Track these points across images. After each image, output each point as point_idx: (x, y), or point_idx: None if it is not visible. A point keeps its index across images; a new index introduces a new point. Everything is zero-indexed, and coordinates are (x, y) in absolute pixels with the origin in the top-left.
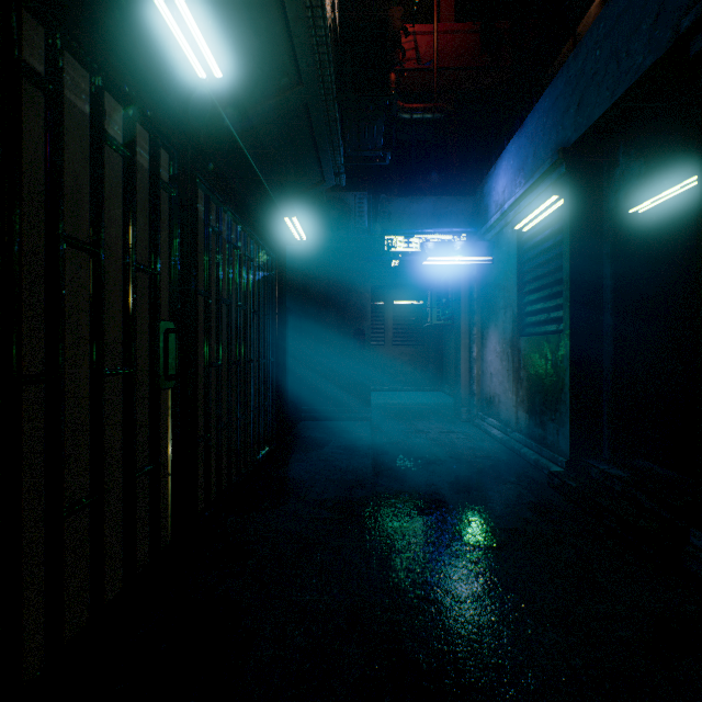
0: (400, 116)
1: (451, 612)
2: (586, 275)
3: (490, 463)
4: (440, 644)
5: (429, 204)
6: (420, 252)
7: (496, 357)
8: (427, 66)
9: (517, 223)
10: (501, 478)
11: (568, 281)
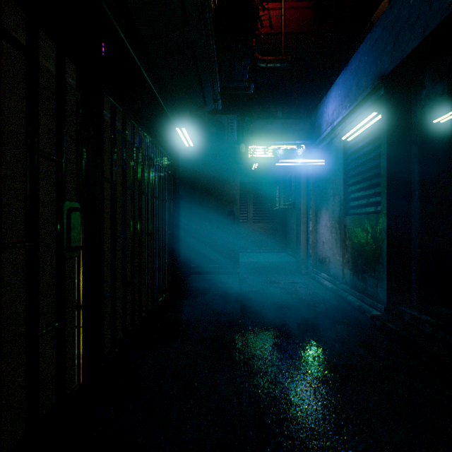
0: (259, 65)
1: None
2: (399, 170)
3: (326, 307)
4: None
5: (279, 124)
6: (274, 157)
7: (327, 230)
8: (277, 31)
9: (344, 134)
10: (335, 320)
11: (385, 174)
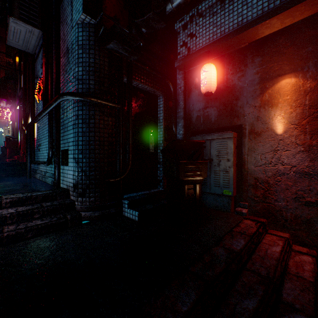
0: None
1: None
2: None
3: None
4: None
5: None
6: None
7: None
8: None
9: None
10: None
11: None
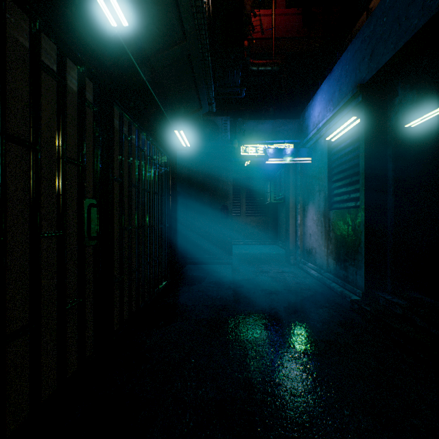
0: (251, 68)
1: (290, 405)
2: (375, 169)
3: (311, 293)
4: (283, 431)
5: (269, 124)
6: (264, 155)
7: (313, 223)
8: (268, 36)
9: (328, 135)
10: (319, 304)
11: (363, 173)
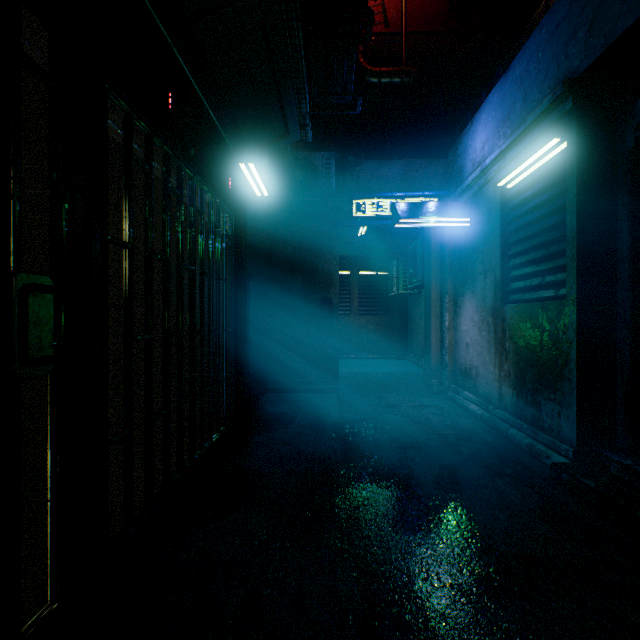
0: (368, 80)
1: None
2: (596, 230)
3: (476, 447)
4: None
5: (399, 167)
6: (392, 214)
7: (473, 326)
8: (395, 30)
9: (502, 177)
10: (494, 469)
11: (575, 237)
